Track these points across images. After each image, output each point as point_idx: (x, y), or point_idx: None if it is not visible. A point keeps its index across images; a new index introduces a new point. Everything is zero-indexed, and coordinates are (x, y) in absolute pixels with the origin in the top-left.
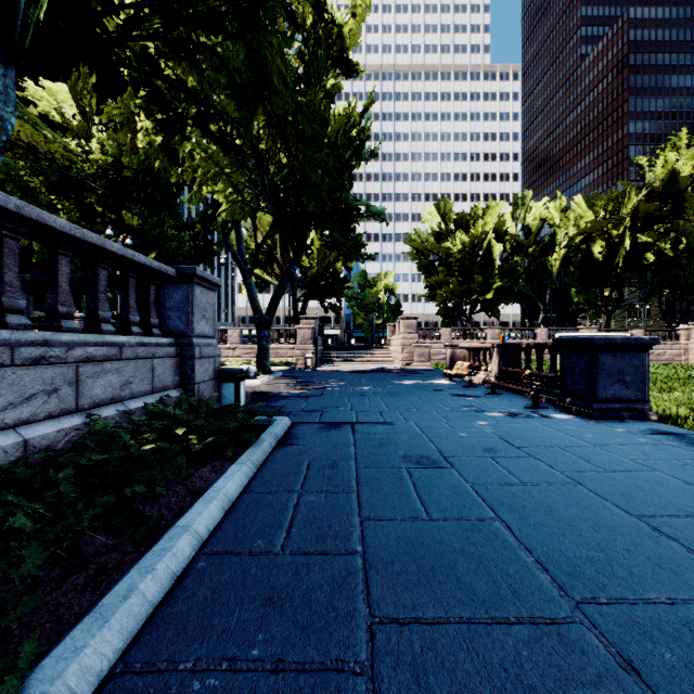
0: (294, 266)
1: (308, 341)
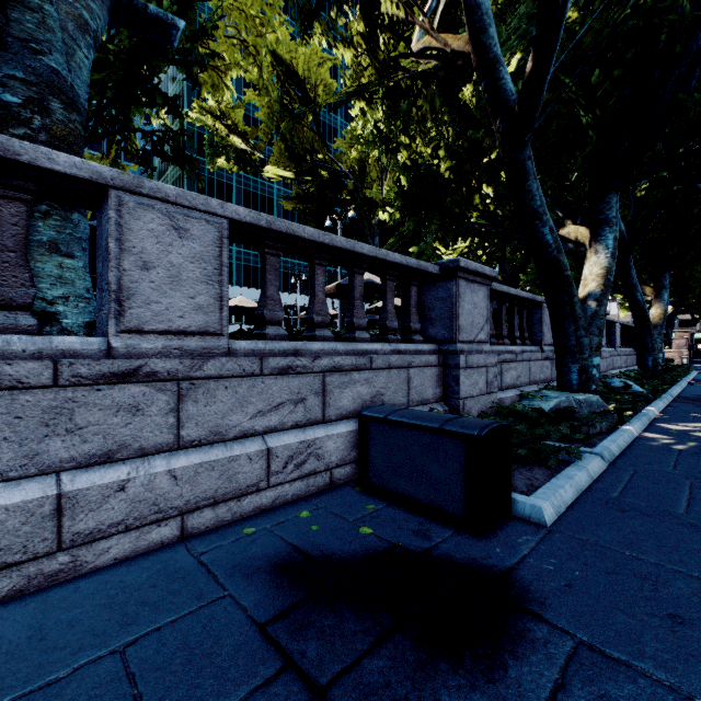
0: (679, 308)
1: (682, 347)
